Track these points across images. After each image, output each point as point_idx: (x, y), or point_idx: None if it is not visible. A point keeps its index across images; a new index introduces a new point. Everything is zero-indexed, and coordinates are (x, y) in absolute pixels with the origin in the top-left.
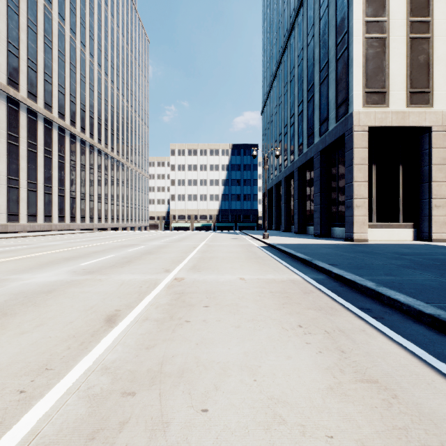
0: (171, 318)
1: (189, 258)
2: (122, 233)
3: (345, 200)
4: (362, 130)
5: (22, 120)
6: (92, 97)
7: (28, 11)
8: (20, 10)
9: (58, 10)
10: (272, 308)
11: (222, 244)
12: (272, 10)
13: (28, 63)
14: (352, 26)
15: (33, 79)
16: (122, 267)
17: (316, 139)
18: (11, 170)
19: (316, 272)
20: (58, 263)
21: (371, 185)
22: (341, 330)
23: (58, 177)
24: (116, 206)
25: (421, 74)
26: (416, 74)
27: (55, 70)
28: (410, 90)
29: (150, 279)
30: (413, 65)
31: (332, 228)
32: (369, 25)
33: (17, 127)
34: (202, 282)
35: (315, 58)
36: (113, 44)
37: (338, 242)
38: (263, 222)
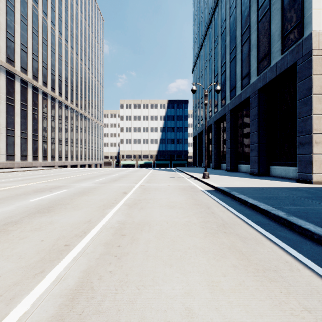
0: None
1: (94, 232)
2: (73, 170)
3: (298, 136)
4: None
5: None
6: (53, 58)
7: None
8: None
9: None
10: None
11: (160, 186)
12: None
13: None
14: None
15: None
16: None
17: (252, 79)
18: None
19: None
20: None
21: None
22: None
23: (20, 122)
24: (75, 148)
25: None
26: None
27: (17, 30)
28: None
29: None
30: None
31: (270, 167)
32: None
33: None
34: None
35: None
36: (73, 17)
37: (293, 184)
38: (193, 160)
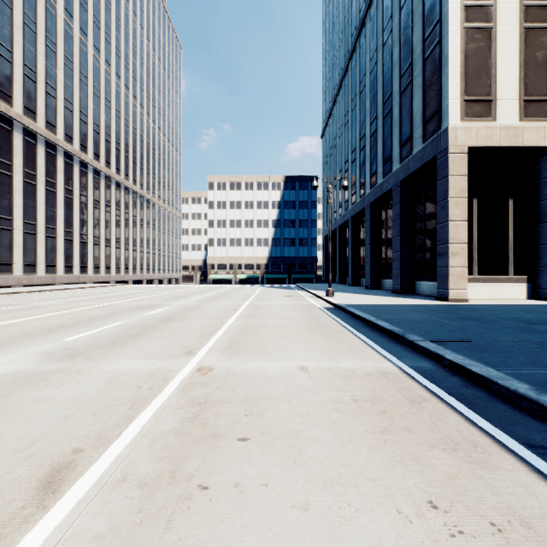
0: (172, 475)
1: (225, 329)
2: (145, 287)
3: (437, 245)
4: (460, 152)
5: (17, 144)
6: (108, 115)
7: (24, 4)
8: (14, 2)
9: (65, 5)
10: (364, 444)
11: (273, 304)
12: (336, 4)
13: (24, 70)
14: (447, 12)
15: (31, 90)
16: (124, 344)
17: (394, 166)
18: (2, 207)
19: (414, 354)
20: (33, 338)
21: (470, 226)
22: (525, 521)
23: (64, 216)
24: (140, 253)
25: (539, 76)
26: (532, 76)
27: (60, 80)
28: (525, 98)
29: (160, 369)
30: (528, 64)
31: (416, 283)
32: (470, 11)
33: (9, 151)
34: (240, 377)
35: (393, 60)
36: (136, 49)
37: (427, 301)
38: (323, 273)
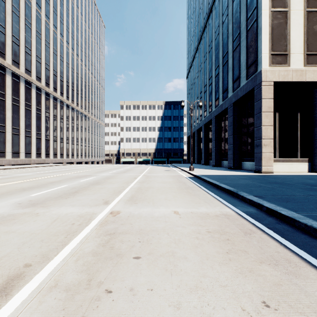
0: (88, 282)
1: (128, 189)
2: (83, 166)
3: (255, 140)
4: (269, 85)
5: (8, 81)
6: (62, 65)
7: (12, 0)
8: None
9: (36, 1)
10: (216, 261)
11: (157, 175)
12: (195, 0)
13: (12, 38)
14: (261, 2)
15: (16, 50)
16: (66, 198)
17: (229, 94)
18: None
19: (244, 204)
20: (12, 194)
21: (274, 129)
22: None
23: (36, 124)
24: (80, 146)
25: (315, 40)
26: (311, 40)
27: (33, 44)
28: (307, 52)
29: (87, 212)
30: (309, 33)
31: (242, 163)
32: (274, 1)
33: (3, 86)
34: (137, 217)
35: (229, 31)
36: (78, 27)
37: (249, 173)
38: (187, 158)
